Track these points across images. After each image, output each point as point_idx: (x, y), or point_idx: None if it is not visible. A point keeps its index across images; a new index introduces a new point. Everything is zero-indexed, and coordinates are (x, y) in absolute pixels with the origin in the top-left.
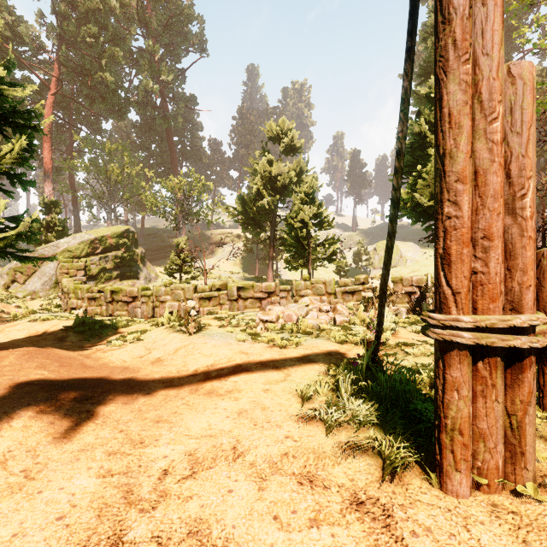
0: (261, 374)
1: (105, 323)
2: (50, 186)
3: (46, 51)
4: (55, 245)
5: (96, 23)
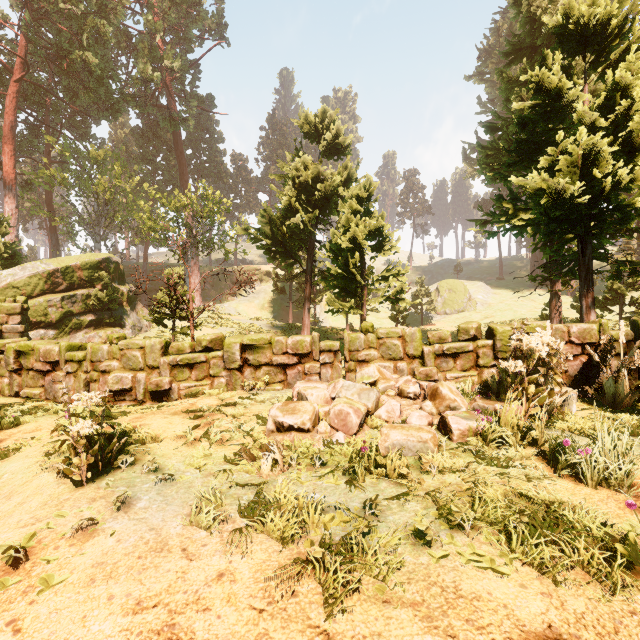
0: None
1: None
2: (13, 203)
3: (10, 26)
4: None
5: None
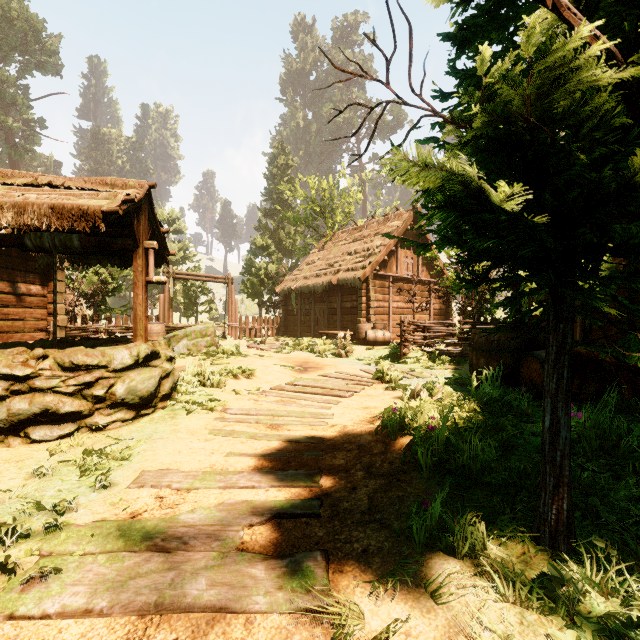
0: None
1: None
2: None
3: None
4: None
5: None
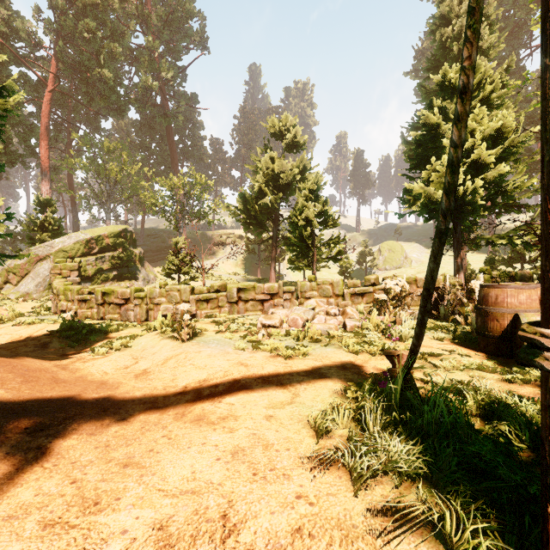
0: (262, 394)
1: (94, 327)
2: (47, 185)
3: (44, 48)
4: (49, 245)
5: (94, 18)
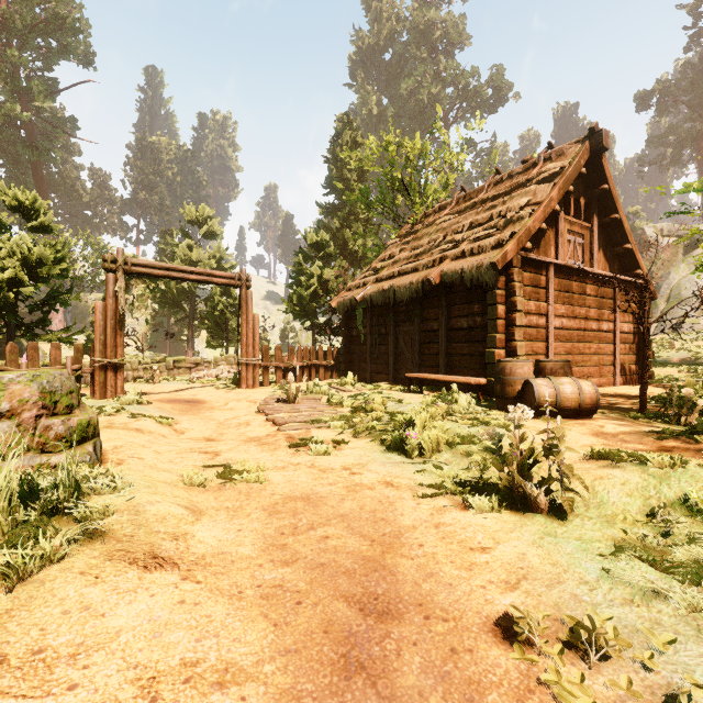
0: (201, 387)
1: None
2: None
3: None
4: None
5: None
